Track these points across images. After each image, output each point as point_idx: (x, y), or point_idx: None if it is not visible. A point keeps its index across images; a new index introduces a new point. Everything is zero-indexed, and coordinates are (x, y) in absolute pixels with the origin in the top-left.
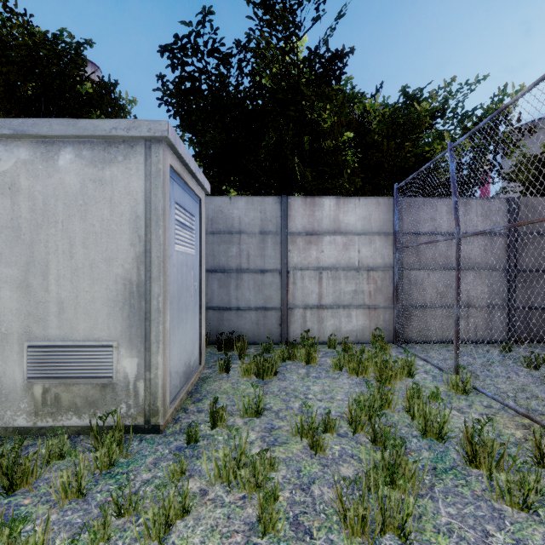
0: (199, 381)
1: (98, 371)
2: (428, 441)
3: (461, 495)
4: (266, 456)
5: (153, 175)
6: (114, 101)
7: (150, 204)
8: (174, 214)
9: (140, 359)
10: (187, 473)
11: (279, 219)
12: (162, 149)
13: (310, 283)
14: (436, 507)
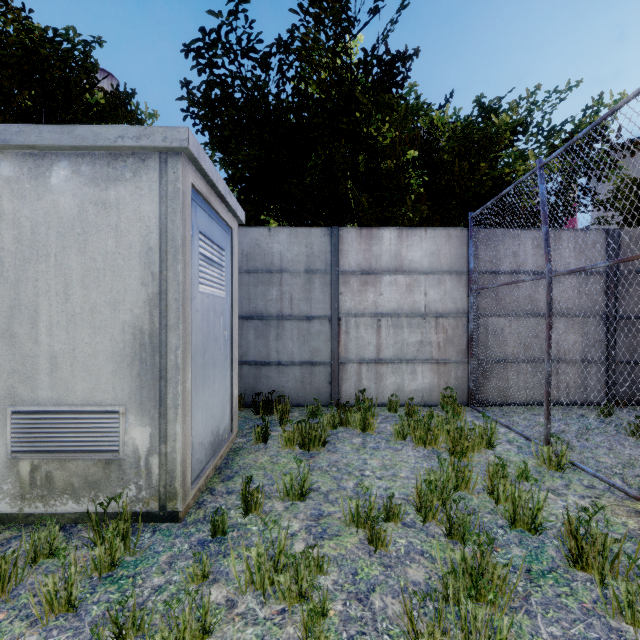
0: (230, 454)
1: (100, 444)
2: (518, 533)
3: (565, 608)
4: (312, 555)
5: (170, 197)
6: (131, 115)
7: (166, 233)
8: (198, 246)
9: (153, 429)
10: (211, 577)
11: (329, 255)
12: (181, 163)
13: (366, 332)
14: (534, 626)
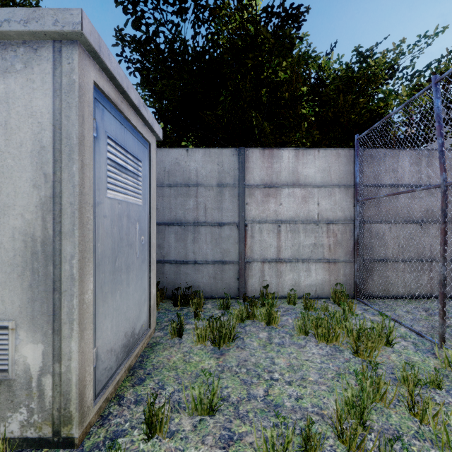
0: (147, 350)
1: None
2: None
3: None
4: None
5: (64, 90)
6: None
7: (60, 130)
8: (106, 151)
9: (46, 346)
10: None
11: (237, 171)
12: (76, 53)
13: (268, 236)
14: None
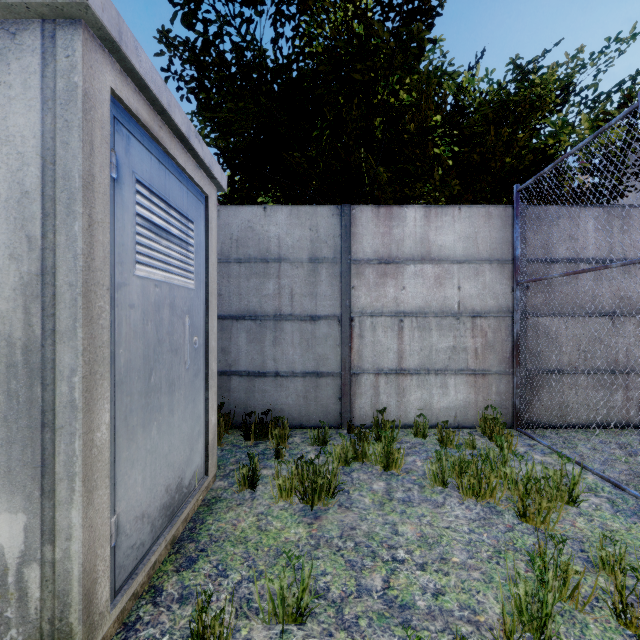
0: (201, 510)
1: None
2: None
3: None
4: None
5: (60, 99)
6: None
7: (53, 165)
8: (134, 202)
9: (30, 517)
10: None
11: (338, 239)
12: (79, 39)
13: (385, 335)
14: None
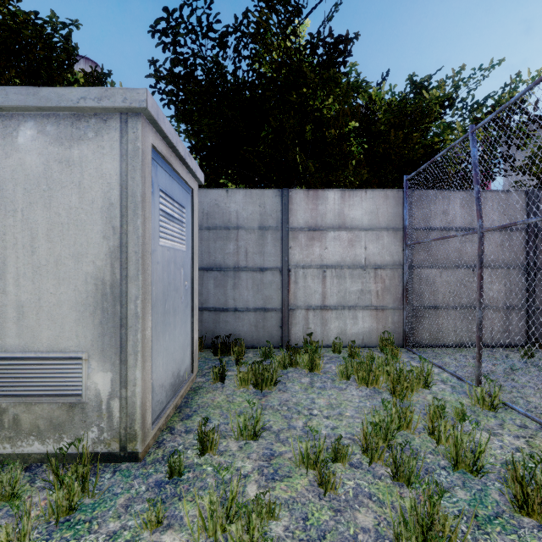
0: (190, 393)
1: (64, 388)
2: (461, 475)
3: None
4: (263, 502)
5: (130, 155)
6: None
7: (126, 189)
8: (159, 203)
9: (114, 374)
10: (165, 522)
11: (280, 213)
12: (140, 124)
13: (313, 282)
14: None
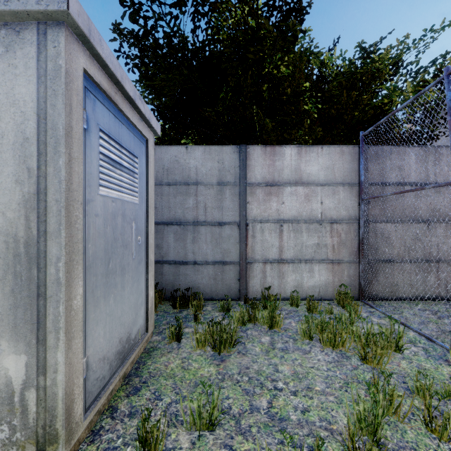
0: (143, 356)
1: None
2: None
3: None
4: None
5: (50, 76)
6: None
7: (45, 120)
8: (98, 144)
9: (29, 357)
10: None
11: (238, 169)
12: (63, 35)
13: (270, 236)
14: None
